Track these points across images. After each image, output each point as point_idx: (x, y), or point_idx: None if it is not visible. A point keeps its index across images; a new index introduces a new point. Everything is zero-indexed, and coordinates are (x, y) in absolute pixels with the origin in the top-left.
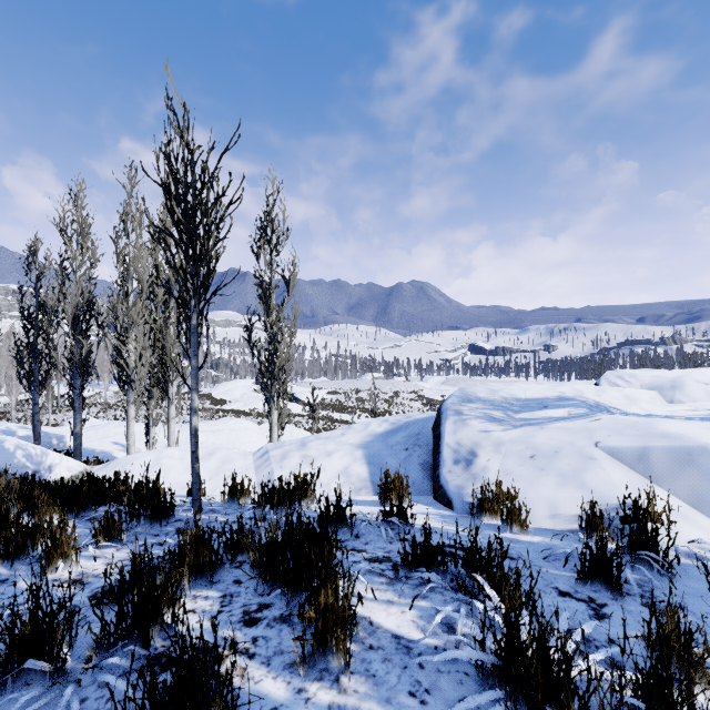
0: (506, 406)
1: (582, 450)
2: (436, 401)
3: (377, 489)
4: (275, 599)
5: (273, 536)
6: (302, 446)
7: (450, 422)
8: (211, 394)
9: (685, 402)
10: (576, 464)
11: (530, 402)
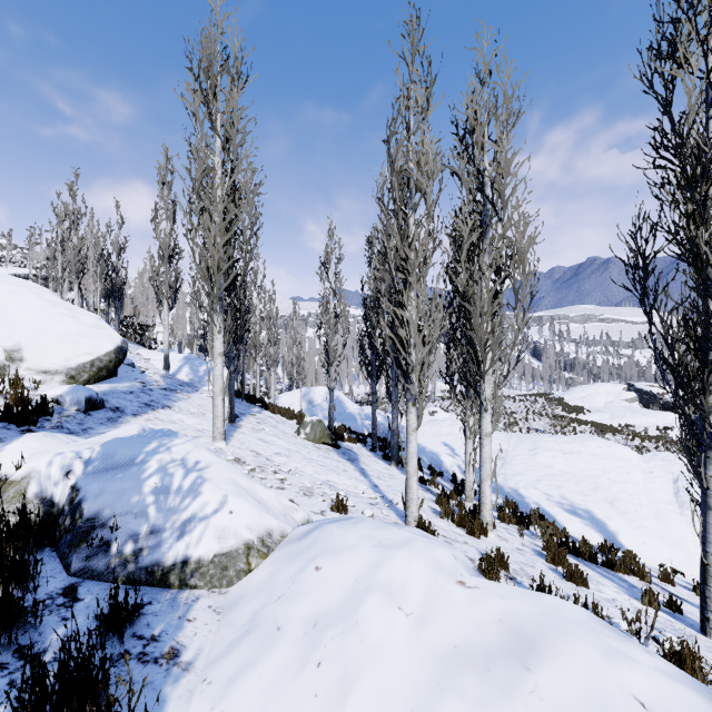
0: None
1: None
2: None
3: None
4: None
5: None
6: None
7: None
8: (562, 398)
9: None
10: None
11: None
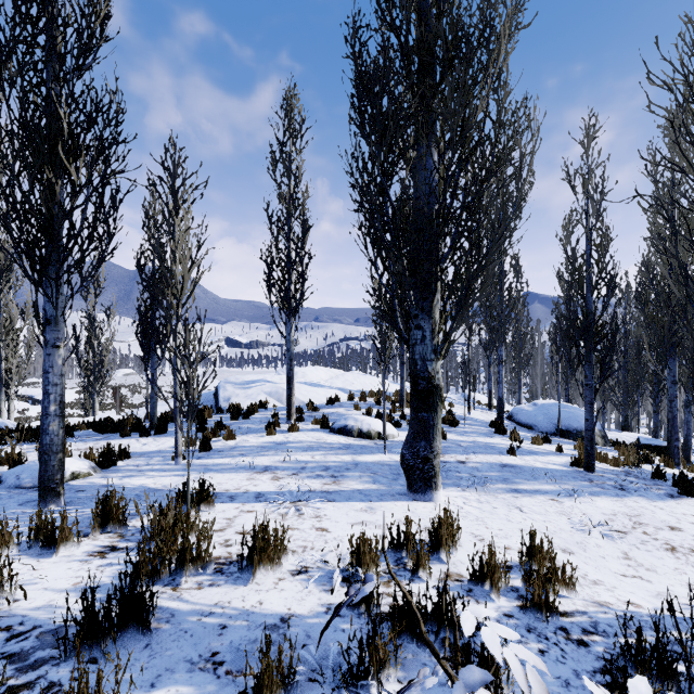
0: (241, 384)
1: (259, 393)
2: None
3: None
4: None
5: None
6: None
7: (222, 390)
8: None
9: (296, 379)
10: (256, 396)
11: (250, 382)
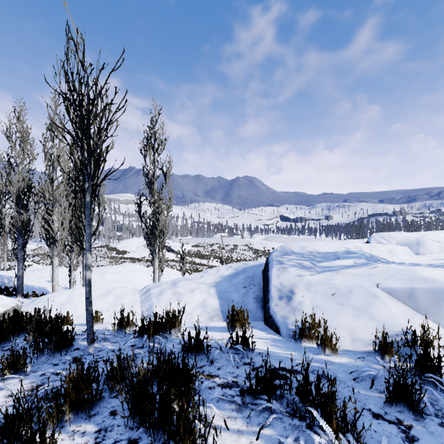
0: (312, 258)
1: (368, 290)
2: (260, 250)
3: (226, 319)
4: (143, 433)
5: (141, 378)
6: (173, 285)
7: (275, 269)
8: (116, 247)
9: (426, 254)
10: (365, 300)
11: (327, 254)
